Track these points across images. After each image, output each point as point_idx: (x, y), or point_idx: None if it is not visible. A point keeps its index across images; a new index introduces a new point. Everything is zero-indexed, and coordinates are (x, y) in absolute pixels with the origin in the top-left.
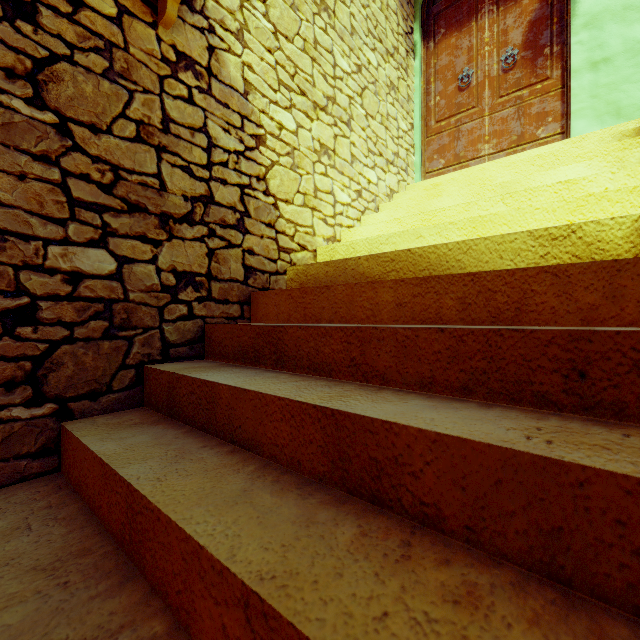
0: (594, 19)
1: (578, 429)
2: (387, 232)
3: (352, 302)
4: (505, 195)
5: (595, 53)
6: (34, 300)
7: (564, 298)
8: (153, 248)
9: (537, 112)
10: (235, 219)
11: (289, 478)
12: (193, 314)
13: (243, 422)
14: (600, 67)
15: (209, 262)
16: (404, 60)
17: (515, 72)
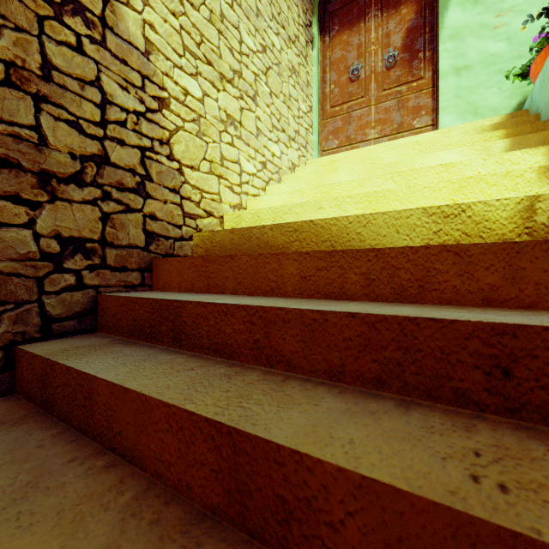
0: (457, 32)
1: (518, 449)
2: (290, 202)
3: (256, 273)
4: (394, 173)
5: (458, 61)
6: None
7: (466, 278)
8: (29, 210)
9: (413, 106)
10: (135, 182)
11: (174, 512)
12: (83, 284)
13: (123, 427)
14: (462, 73)
15: (103, 227)
16: (304, 49)
17: (396, 70)
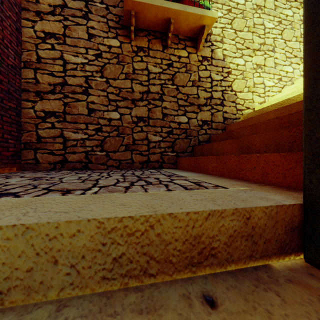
0: None
1: None
2: None
3: (260, 121)
4: None
5: None
6: (172, 129)
7: None
8: (196, 114)
9: None
10: (220, 102)
11: None
12: (206, 133)
13: (219, 150)
14: None
15: (211, 117)
16: None
17: None
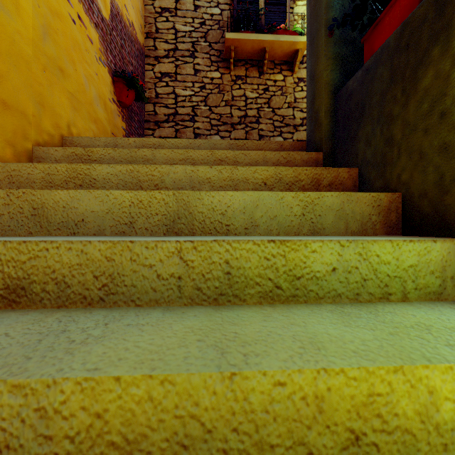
0: None
1: None
2: None
3: None
4: None
5: None
6: None
7: None
8: (292, 135)
9: None
10: None
11: None
12: None
13: None
14: None
15: None
16: None
17: None
